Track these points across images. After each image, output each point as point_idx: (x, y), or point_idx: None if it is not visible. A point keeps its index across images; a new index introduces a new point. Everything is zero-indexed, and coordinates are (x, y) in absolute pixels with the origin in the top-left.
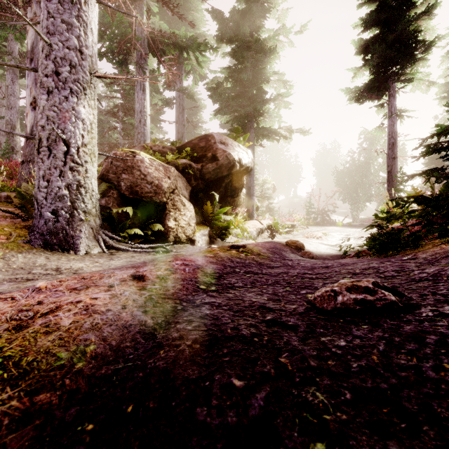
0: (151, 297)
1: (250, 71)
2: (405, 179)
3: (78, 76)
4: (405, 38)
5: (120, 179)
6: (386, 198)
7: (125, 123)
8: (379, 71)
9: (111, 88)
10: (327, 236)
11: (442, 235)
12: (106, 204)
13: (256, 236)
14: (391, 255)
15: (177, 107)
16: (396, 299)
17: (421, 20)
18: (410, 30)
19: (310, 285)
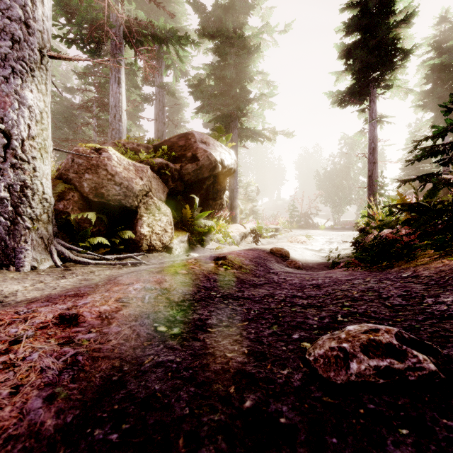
0: (75, 358)
1: (233, 69)
2: (385, 184)
3: (23, 53)
4: (385, 45)
5: (82, 180)
6: (365, 201)
7: (100, 118)
8: (361, 77)
9: (85, 80)
10: (311, 240)
11: (440, 247)
12: (64, 208)
13: (239, 240)
14: (384, 268)
15: (156, 104)
16: (434, 365)
17: (400, 28)
18: (390, 37)
19: (303, 320)
